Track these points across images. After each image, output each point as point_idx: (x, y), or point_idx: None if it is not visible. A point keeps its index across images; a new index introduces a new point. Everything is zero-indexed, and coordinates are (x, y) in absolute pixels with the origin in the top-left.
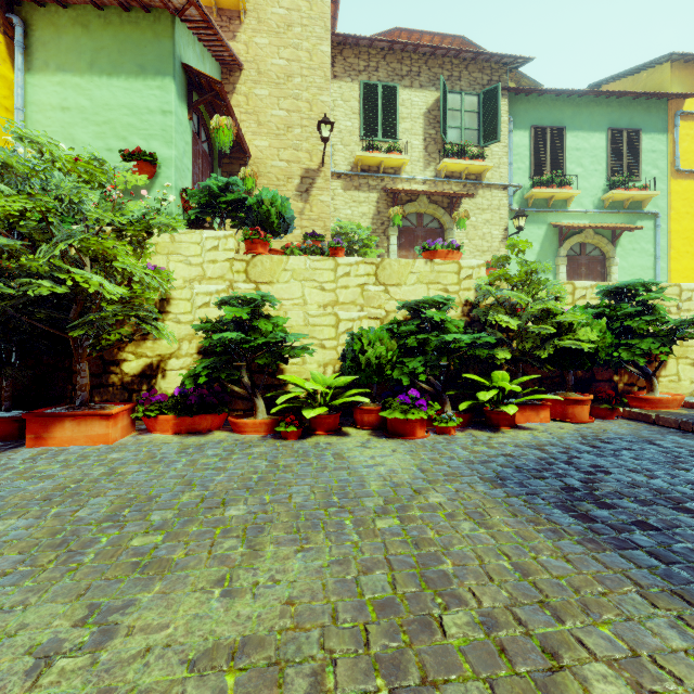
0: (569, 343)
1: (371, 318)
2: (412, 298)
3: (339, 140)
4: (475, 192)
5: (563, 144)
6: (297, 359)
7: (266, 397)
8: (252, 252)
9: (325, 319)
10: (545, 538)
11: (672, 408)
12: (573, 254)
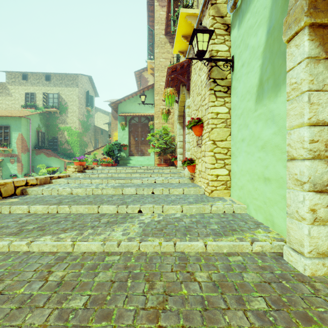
0: None
1: None
2: None
3: None
4: None
5: None
6: None
7: None
8: None
9: None
10: None
11: None
12: None
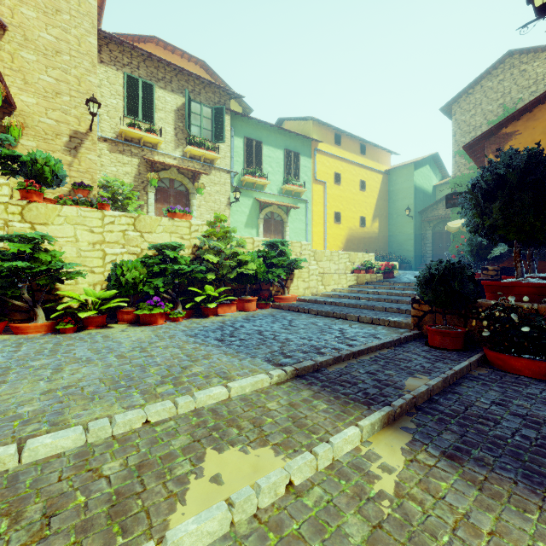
0: (243, 270)
1: (130, 253)
2: (160, 242)
3: (106, 112)
4: (210, 171)
5: (262, 152)
6: (71, 281)
7: (42, 309)
8: (27, 199)
9: (95, 253)
10: (202, 347)
11: (292, 301)
12: (267, 218)
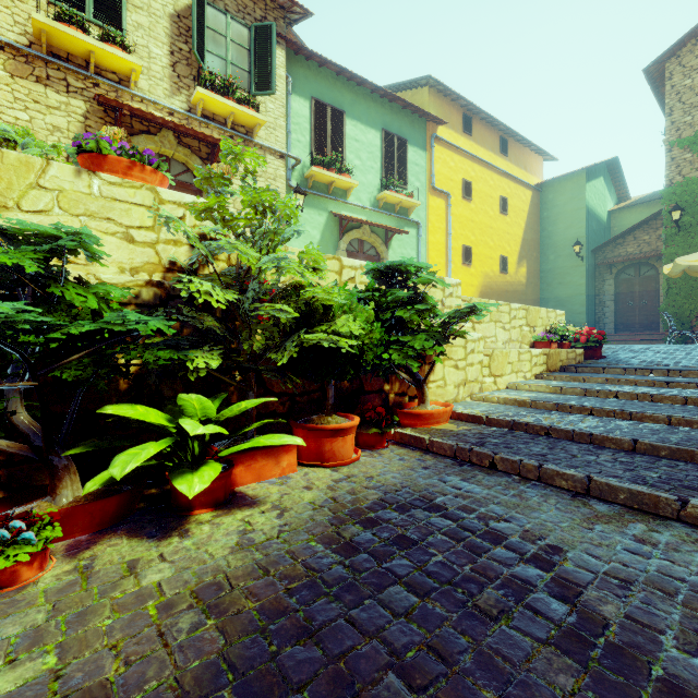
0: (321, 337)
1: None
2: None
3: None
4: (245, 150)
5: (343, 130)
6: None
7: None
8: None
9: None
10: None
11: (443, 422)
12: (352, 250)
